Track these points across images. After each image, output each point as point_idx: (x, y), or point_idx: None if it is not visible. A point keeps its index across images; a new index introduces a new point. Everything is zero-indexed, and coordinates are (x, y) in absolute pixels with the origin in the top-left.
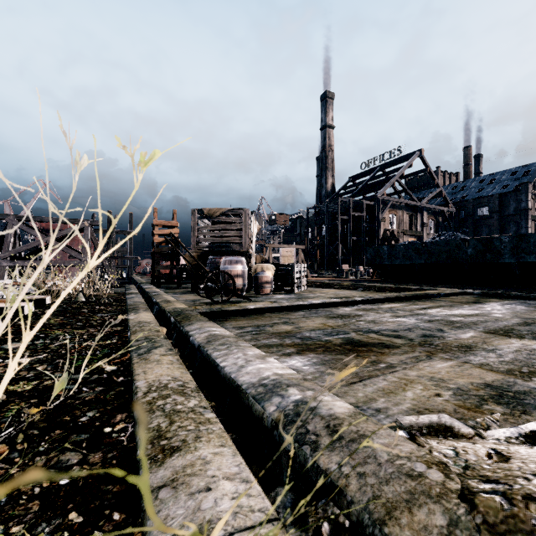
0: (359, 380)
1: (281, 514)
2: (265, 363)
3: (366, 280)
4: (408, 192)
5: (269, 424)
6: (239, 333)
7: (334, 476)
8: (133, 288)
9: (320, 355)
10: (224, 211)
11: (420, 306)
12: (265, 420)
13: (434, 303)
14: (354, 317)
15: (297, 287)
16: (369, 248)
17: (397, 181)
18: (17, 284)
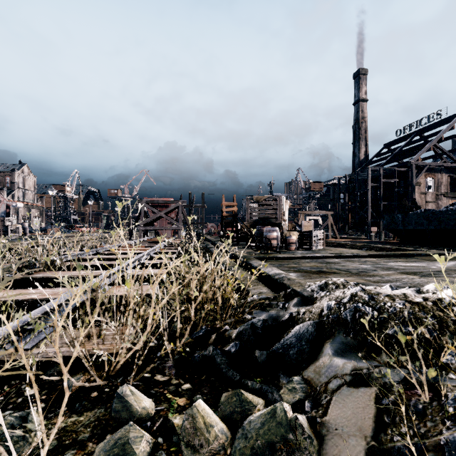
0: (310, 279)
1: (276, 294)
2: (277, 271)
3: (382, 241)
4: (448, 154)
5: (275, 279)
6: (272, 266)
7: (285, 283)
8: (210, 244)
9: (302, 273)
10: (266, 198)
11: (389, 261)
12: (275, 279)
13: (404, 259)
14: (335, 263)
15: (315, 246)
16: (385, 215)
17: (434, 145)
18: (150, 240)
